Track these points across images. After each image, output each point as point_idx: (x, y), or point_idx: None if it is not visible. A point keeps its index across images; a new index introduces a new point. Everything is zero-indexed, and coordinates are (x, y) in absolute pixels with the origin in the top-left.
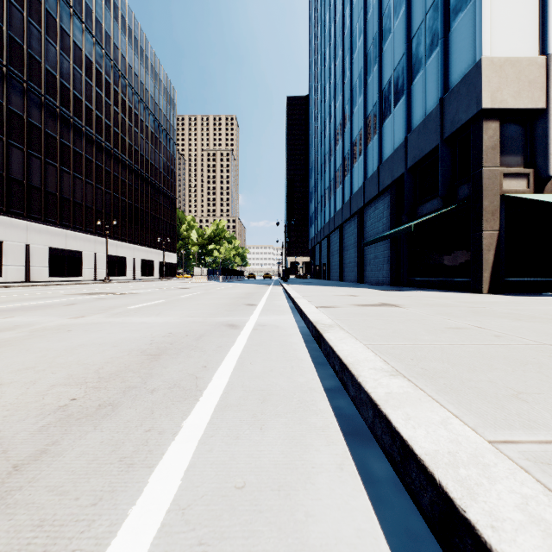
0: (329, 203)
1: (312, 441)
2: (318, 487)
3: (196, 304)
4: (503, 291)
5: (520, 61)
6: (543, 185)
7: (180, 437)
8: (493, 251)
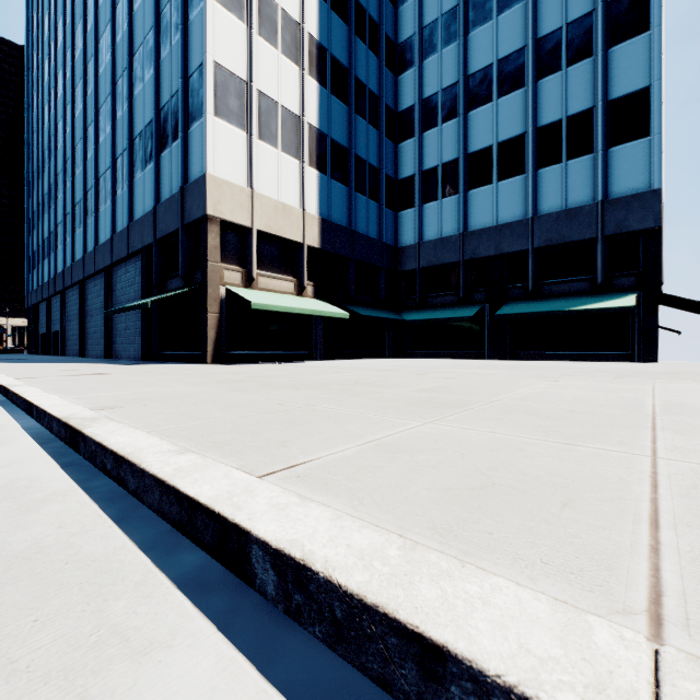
0: (64, 247)
1: None
2: None
3: None
4: (225, 362)
5: (235, 187)
6: (251, 283)
7: None
8: (216, 330)
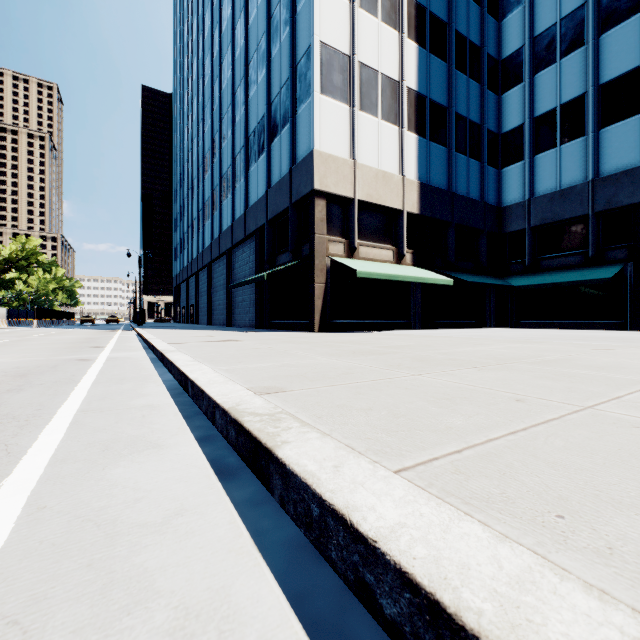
0: (198, 237)
1: (148, 383)
2: (148, 388)
3: (22, 349)
4: (329, 330)
5: (338, 160)
6: (353, 253)
7: (78, 389)
8: (322, 299)
